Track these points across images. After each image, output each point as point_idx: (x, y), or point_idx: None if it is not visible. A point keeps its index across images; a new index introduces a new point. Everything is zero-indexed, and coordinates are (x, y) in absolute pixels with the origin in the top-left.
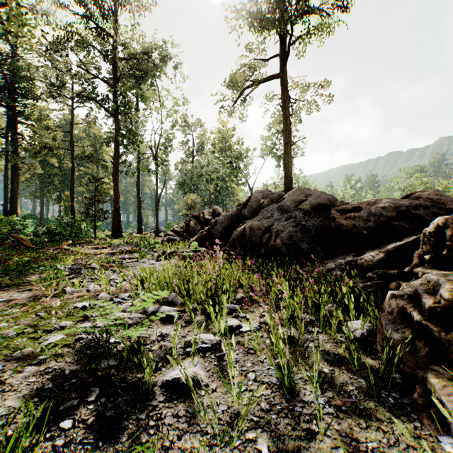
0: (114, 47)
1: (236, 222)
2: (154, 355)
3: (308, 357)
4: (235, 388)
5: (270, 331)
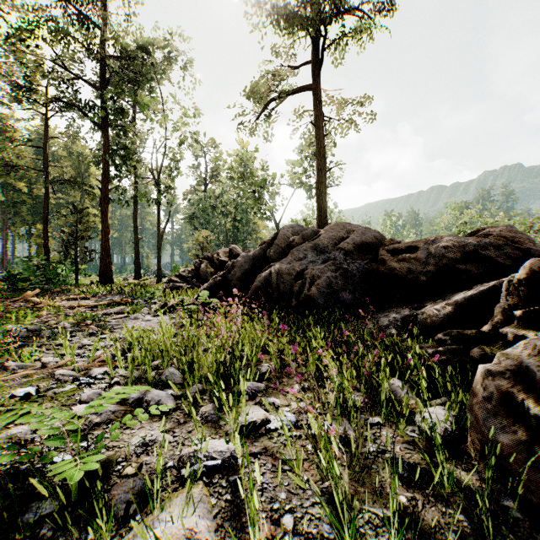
0: (102, 39)
1: (260, 265)
2: (122, 494)
3: (372, 473)
4: None
5: (315, 438)
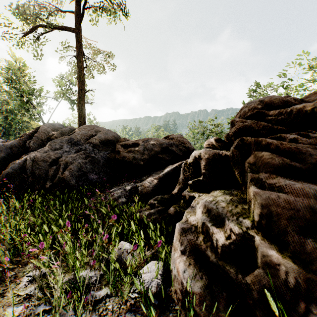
0: None
1: (19, 154)
2: None
3: None
4: None
5: None
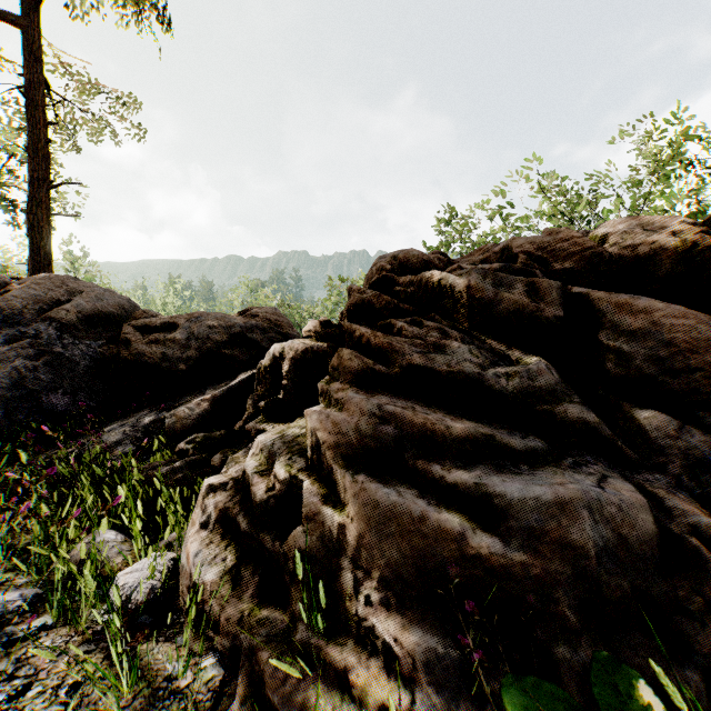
0: None
1: None
2: None
3: None
4: None
5: None
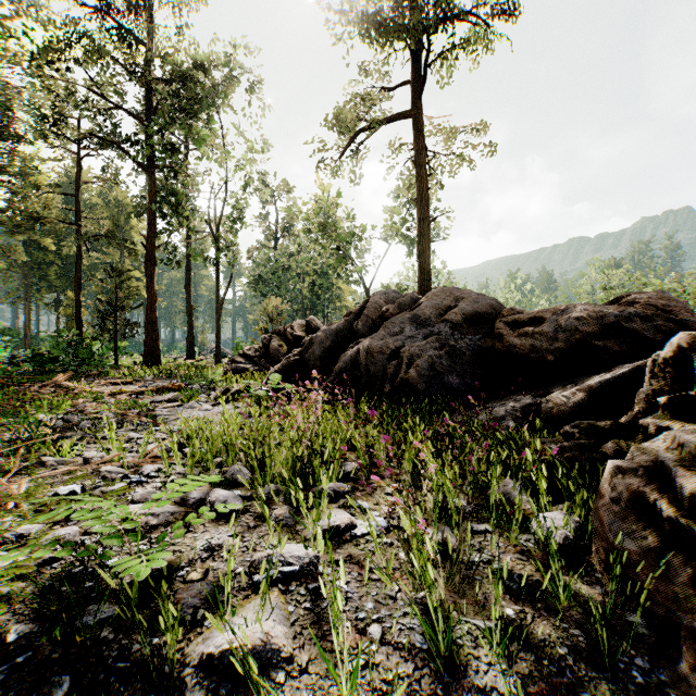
0: (147, 58)
1: (345, 341)
2: (189, 597)
3: (475, 584)
4: (344, 668)
5: (407, 541)
